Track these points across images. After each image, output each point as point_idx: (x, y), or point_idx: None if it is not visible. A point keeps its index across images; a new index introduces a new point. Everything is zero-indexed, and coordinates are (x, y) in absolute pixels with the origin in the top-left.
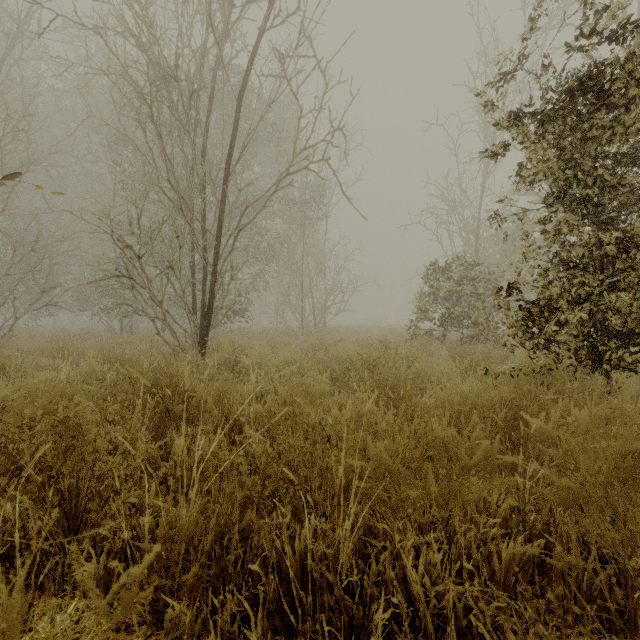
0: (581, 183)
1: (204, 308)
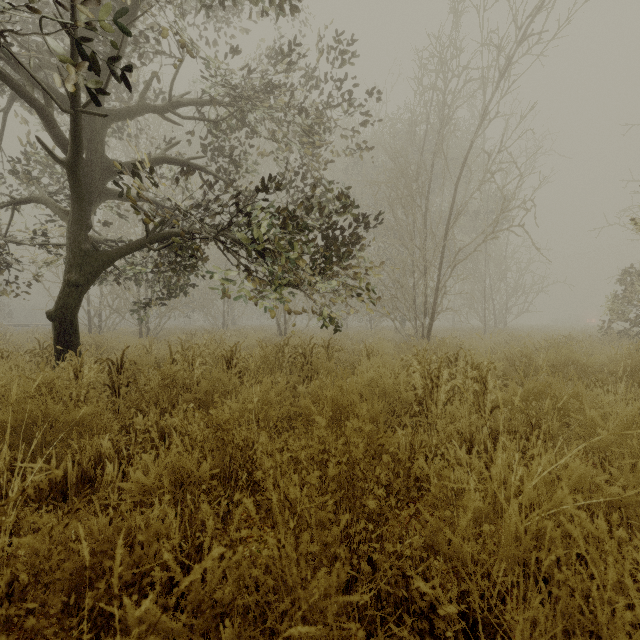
0: None
1: (425, 313)
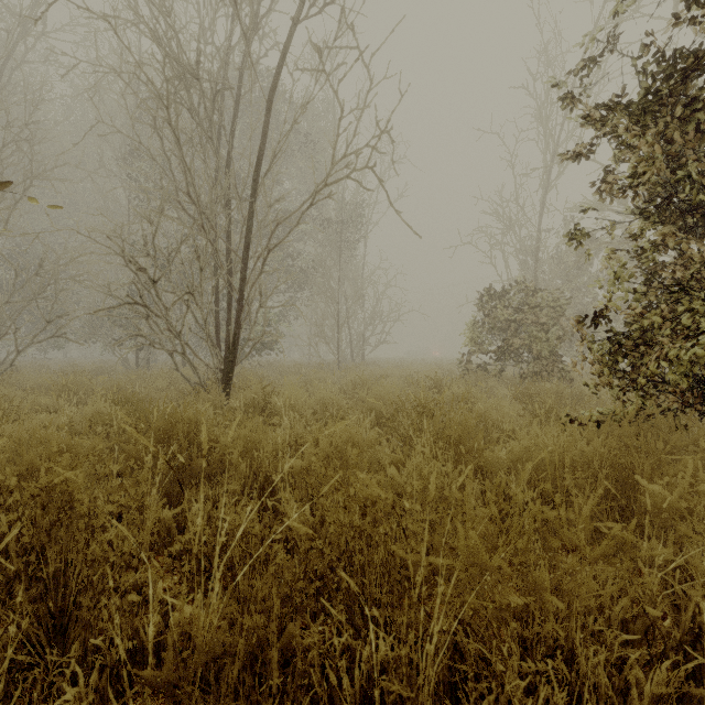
0: (696, 185)
1: (229, 340)
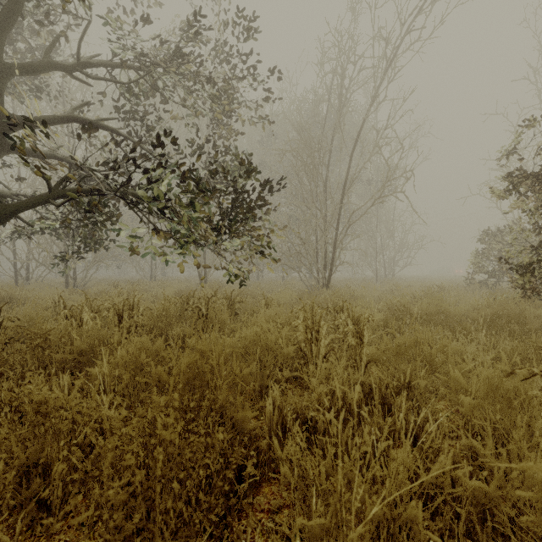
0: (528, 216)
1: (325, 266)
